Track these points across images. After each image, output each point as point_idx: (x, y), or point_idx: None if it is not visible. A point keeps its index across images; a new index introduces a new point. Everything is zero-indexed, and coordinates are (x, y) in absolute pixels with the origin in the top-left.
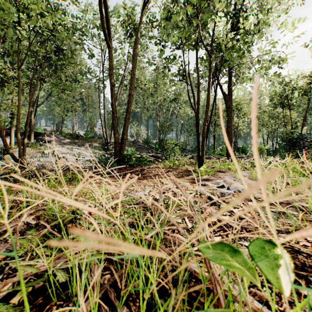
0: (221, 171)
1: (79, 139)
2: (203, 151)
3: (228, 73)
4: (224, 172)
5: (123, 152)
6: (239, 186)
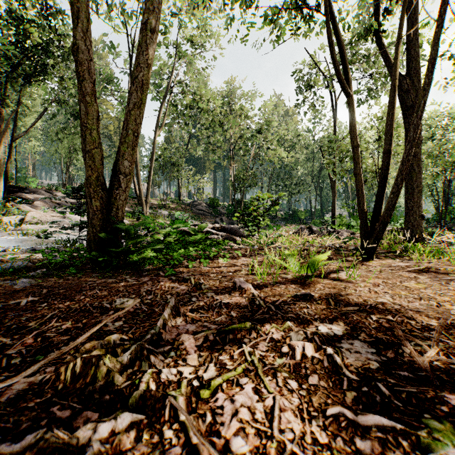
0: None
1: None
2: None
3: (409, 23)
4: None
5: (115, 218)
6: None
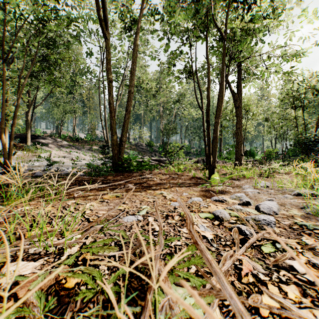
0: (234, 179)
1: (79, 142)
2: (214, 155)
3: (238, 70)
4: (239, 179)
5: (121, 156)
6: (274, 206)
